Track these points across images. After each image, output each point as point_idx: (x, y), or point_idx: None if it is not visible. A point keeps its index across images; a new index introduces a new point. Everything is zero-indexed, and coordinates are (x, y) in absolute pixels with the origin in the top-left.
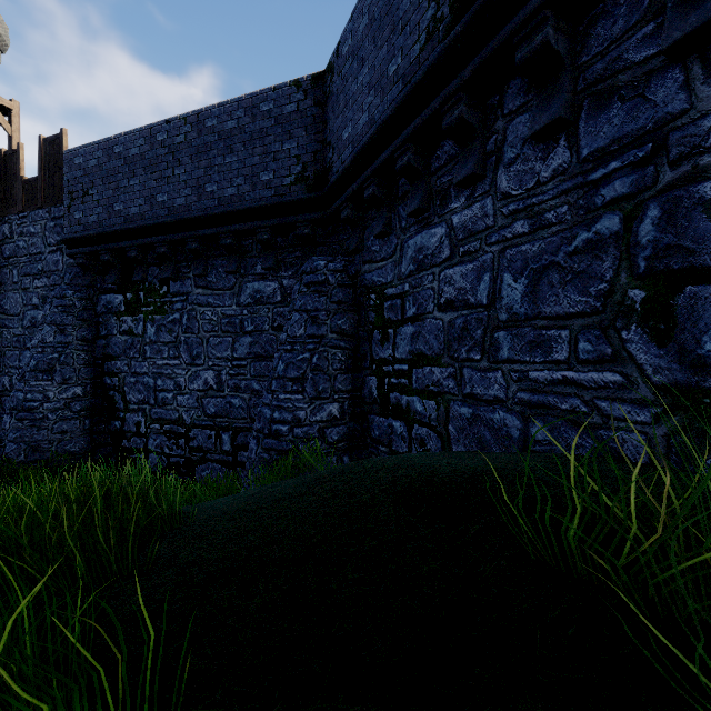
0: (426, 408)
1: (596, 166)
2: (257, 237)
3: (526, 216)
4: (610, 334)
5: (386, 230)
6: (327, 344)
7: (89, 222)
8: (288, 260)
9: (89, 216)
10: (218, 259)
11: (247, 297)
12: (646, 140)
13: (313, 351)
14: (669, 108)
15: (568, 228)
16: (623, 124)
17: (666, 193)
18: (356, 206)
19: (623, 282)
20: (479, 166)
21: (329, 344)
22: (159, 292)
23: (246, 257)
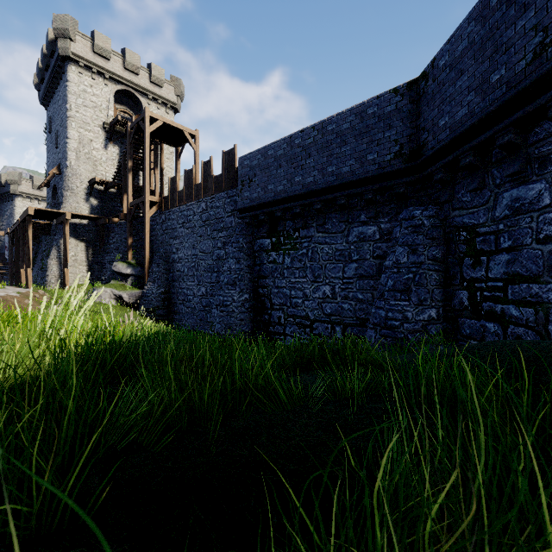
0: (522, 313)
1: None
2: (363, 197)
3: None
4: None
5: (479, 187)
6: (425, 268)
7: (253, 198)
8: (384, 211)
9: (253, 194)
10: (332, 213)
11: (353, 237)
12: None
13: (415, 273)
14: None
15: None
16: None
17: None
18: (447, 170)
19: None
20: None
21: (427, 268)
22: (293, 237)
23: (352, 211)
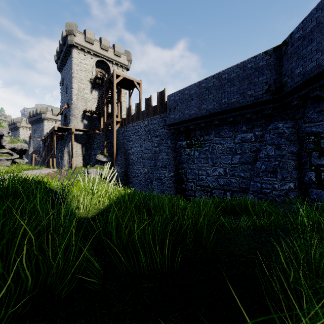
0: None
1: None
2: (244, 116)
3: None
4: None
5: (323, 109)
6: (286, 158)
7: (176, 118)
8: (258, 124)
9: (176, 116)
10: (224, 126)
11: (238, 140)
12: None
13: (279, 161)
14: None
15: None
16: None
17: None
18: (300, 99)
19: None
20: None
21: (287, 158)
22: (200, 140)
23: (237, 124)
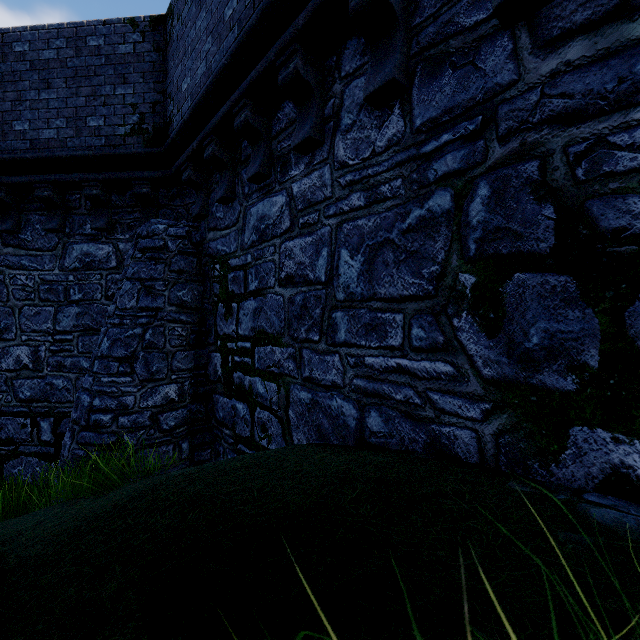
0: (267, 390)
1: (428, 137)
2: (83, 191)
3: (362, 188)
4: (442, 321)
5: (228, 195)
6: (164, 318)
7: None
8: (125, 221)
9: None
10: (34, 213)
11: (73, 260)
12: (476, 112)
13: (147, 326)
14: (498, 78)
15: (402, 203)
16: (455, 94)
17: (495, 171)
18: (199, 167)
19: (455, 265)
20: (316, 130)
21: (166, 318)
22: None
23: (72, 213)
